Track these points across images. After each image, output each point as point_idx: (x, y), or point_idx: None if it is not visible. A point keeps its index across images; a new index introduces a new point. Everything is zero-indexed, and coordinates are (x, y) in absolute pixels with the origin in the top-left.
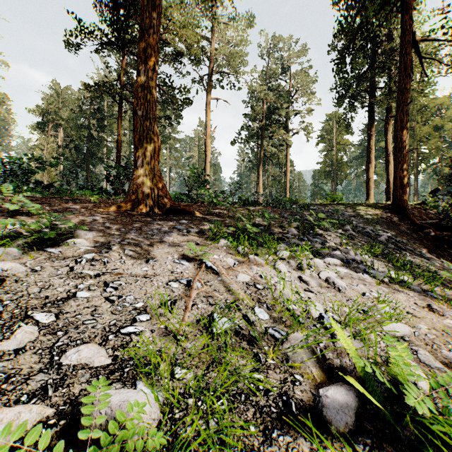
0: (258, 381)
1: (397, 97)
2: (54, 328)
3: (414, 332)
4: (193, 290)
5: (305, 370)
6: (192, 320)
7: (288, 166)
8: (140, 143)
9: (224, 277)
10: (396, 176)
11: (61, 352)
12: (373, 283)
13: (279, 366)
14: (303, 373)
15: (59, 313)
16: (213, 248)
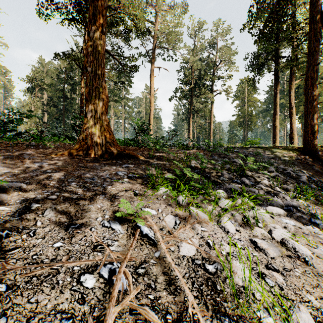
0: None
1: (308, 59)
2: None
3: None
4: (112, 305)
5: None
6: None
7: (211, 118)
8: (90, 95)
9: (163, 249)
10: (307, 124)
11: None
12: None
13: None
14: None
15: None
16: (152, 199)
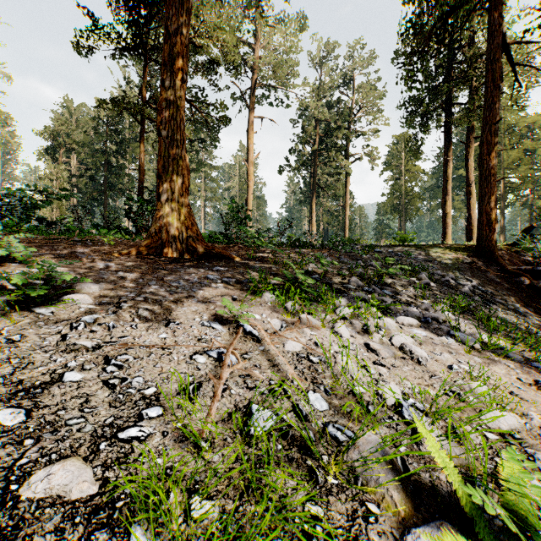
0: (314, 518)
1: (483, 114)
2: (22, 433)
3: (525, 424)
4: (225, 368)
5: (382, 495)
6: (222, 413)
7: (347, 199)
8: (165, 170)
9: (267, 345)
10: (482, 211)
11: (25, 475)
12: (460, 350)
13: (344, 488)
14: (379, 501)
15: (33, 408)
16: (254, 305)
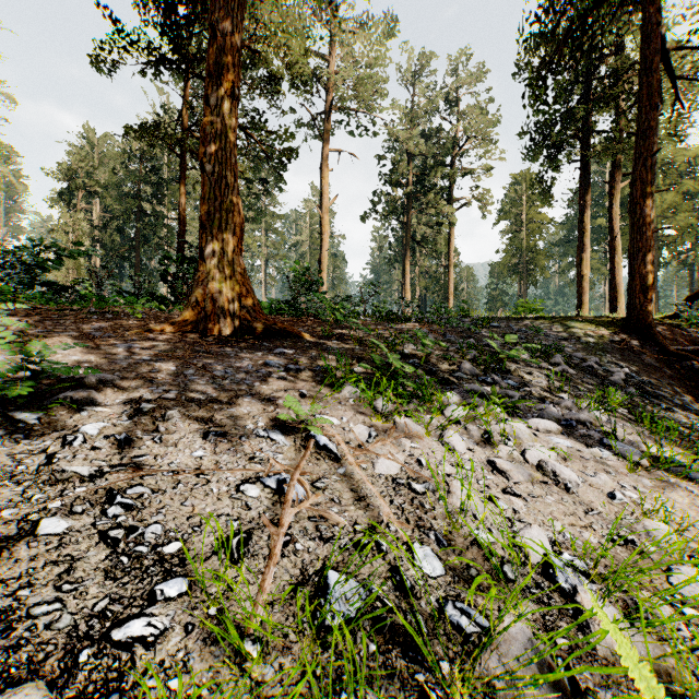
0: None
1: (636, 143)
2: None
3: None
4: (288, 507)
5: None
6: (281, 586)
7: (451, 256)
8: (210, 218)
9: (350, 466)
10: (634, 272)
11: None
12: (621, 469)
13: None
14: None
15: None
16: (331, 404)
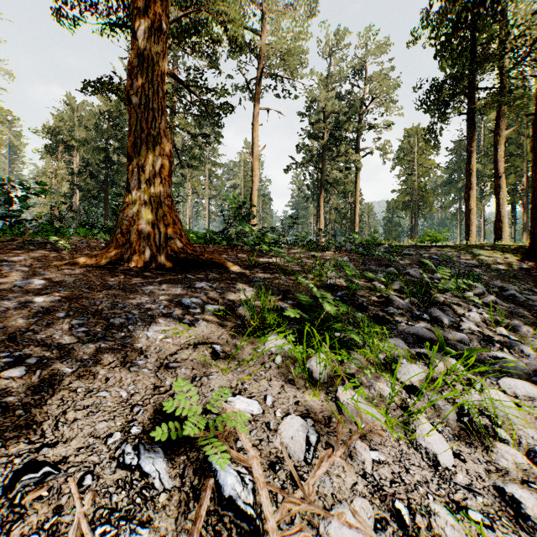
0: None
1: None
2: None
3: None
4: None
5: None
6: None
7: (357, 195)
8: (136, 149)
9: None
10: (536, 204)
11: None
12: None
13: None
14: None
15: None
16: (251, 367)
